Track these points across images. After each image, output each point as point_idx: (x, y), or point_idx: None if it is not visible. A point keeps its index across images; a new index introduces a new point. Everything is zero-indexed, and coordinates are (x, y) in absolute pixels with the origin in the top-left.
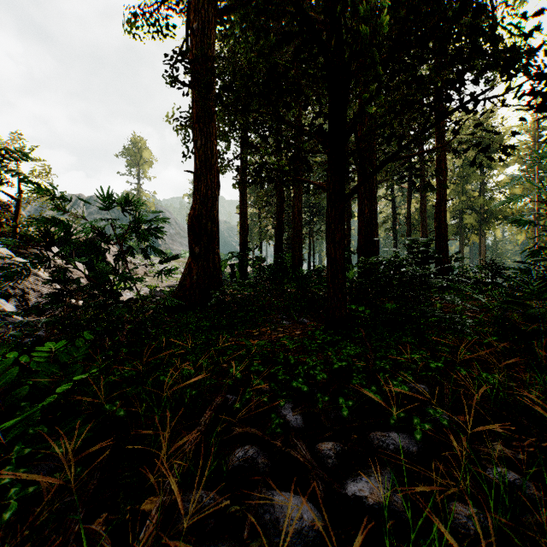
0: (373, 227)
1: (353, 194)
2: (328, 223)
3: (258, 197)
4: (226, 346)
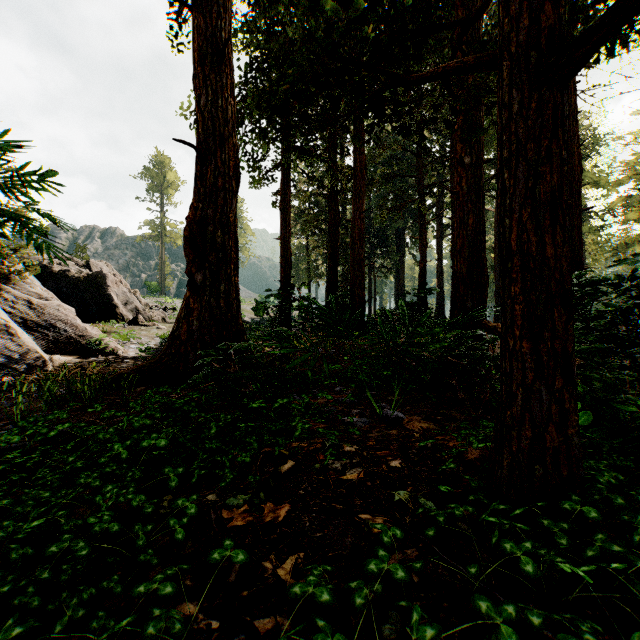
0: (482, 246)
1: (634, 8)
2: (510, 145)
3: (306, 222)
4: (186, 538)
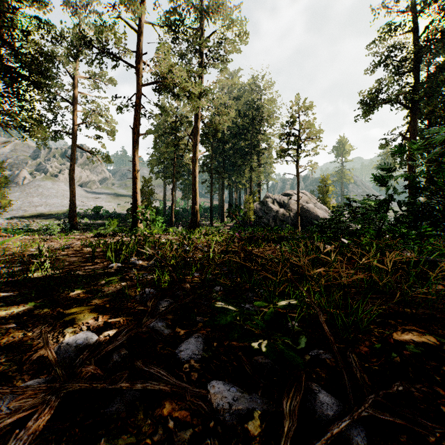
0: None
1: None
2: None
3: None
4: None
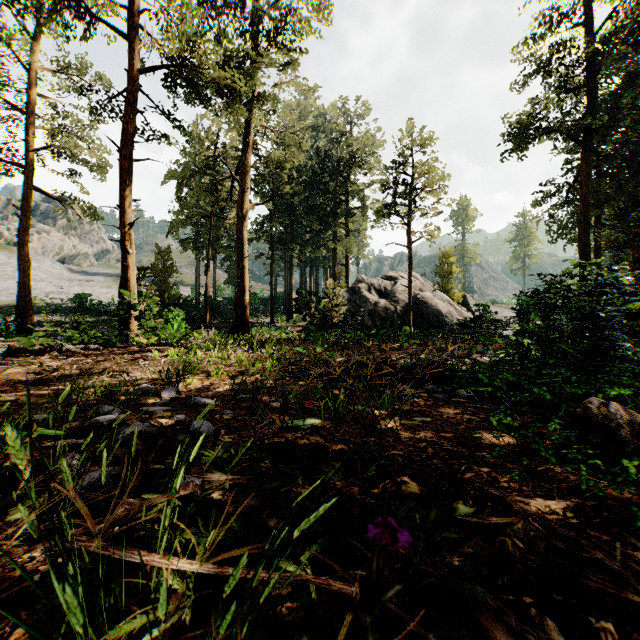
0: None
1: None
2: None
3: None
4: None
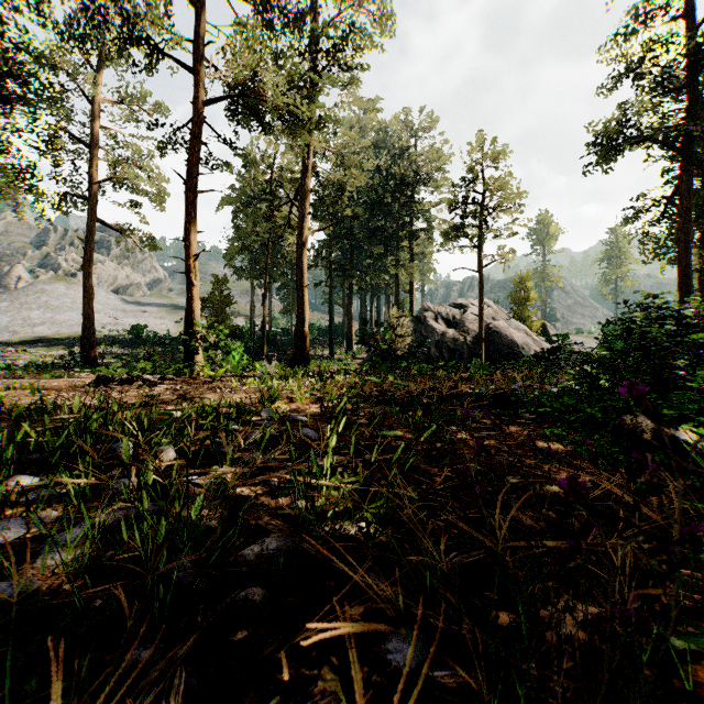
0: None
1: None
2: None
3: None
4: None
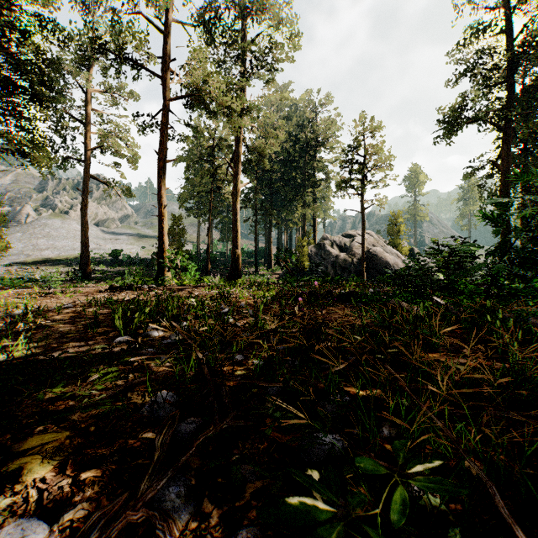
0: None
1: None
2: None
3: None
4: None
